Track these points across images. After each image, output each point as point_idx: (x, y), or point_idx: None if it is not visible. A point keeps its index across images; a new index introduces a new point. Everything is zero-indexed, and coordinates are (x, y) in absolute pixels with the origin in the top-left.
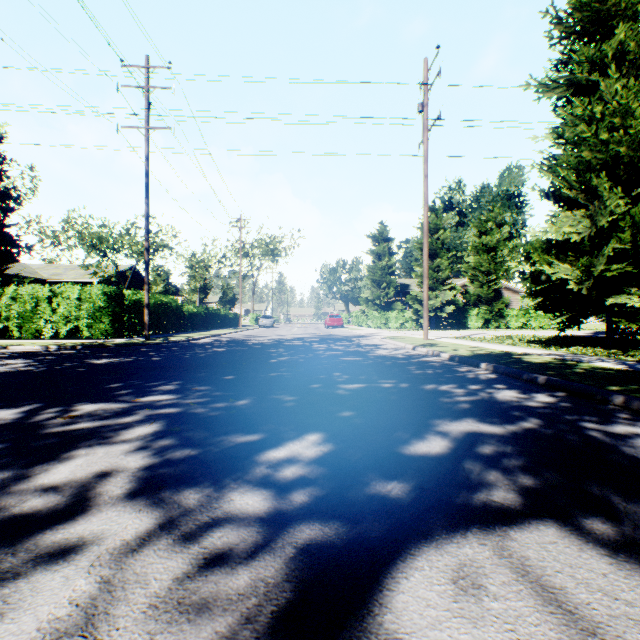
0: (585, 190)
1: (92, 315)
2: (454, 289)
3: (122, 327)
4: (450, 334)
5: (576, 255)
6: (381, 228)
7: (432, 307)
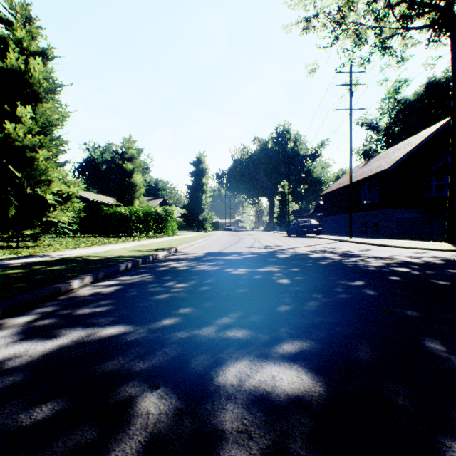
0: None
1: None
2: None
3: None
4: None
5: None
6: None
7: None
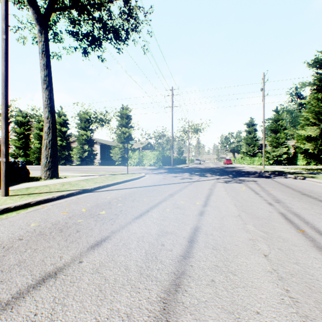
0: (318, 119)
1: (157, 160)
2: (287, 147)
3: (163, 163)
4: (280, 167)
5: (315, 140)
6: (250, 120)
7: (275, 155)
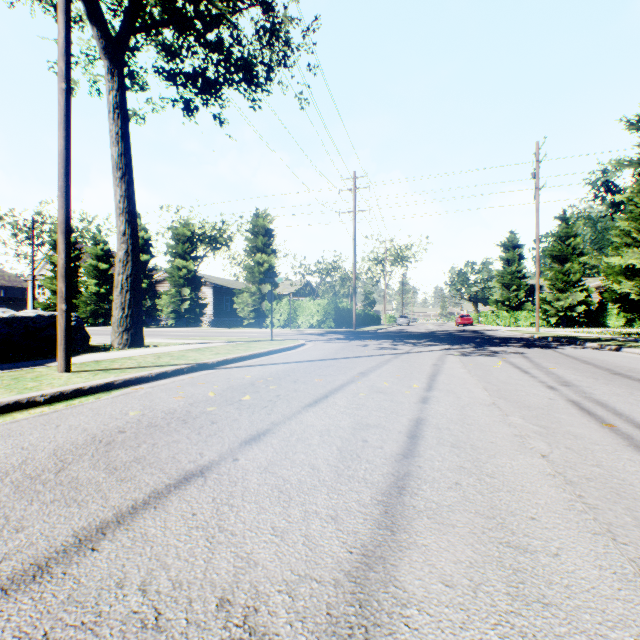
0: None
1: (324, 316)
2: (586, 290)
3: (336, 323)
4: (571, 330)
5: None
6: (510, 237)
7: (561, 307)
